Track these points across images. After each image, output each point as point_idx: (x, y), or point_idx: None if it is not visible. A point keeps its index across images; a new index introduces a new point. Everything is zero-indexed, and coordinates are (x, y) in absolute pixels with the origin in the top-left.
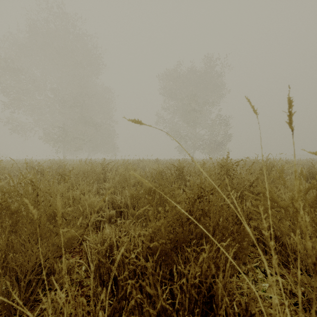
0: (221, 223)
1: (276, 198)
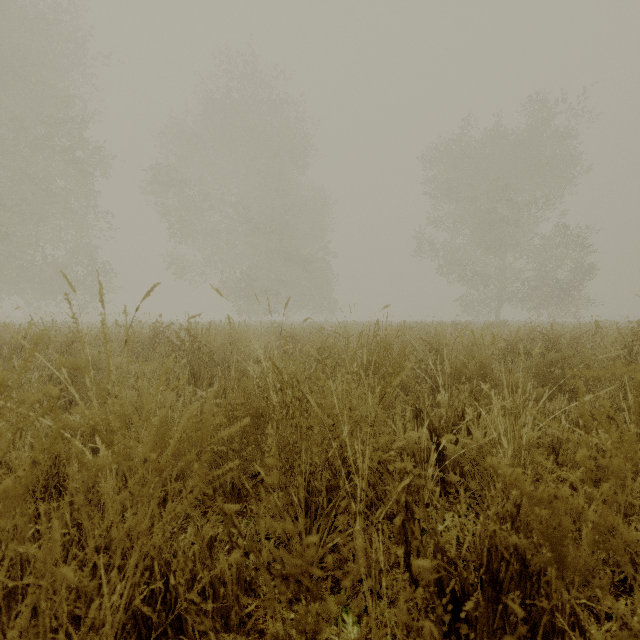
0: None
1: None
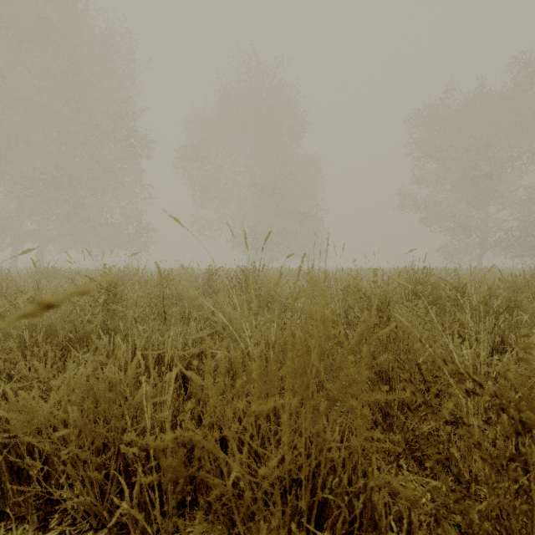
0: None
1: None
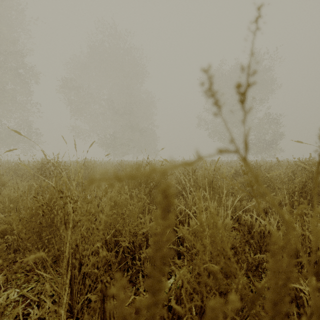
0: None
1: None
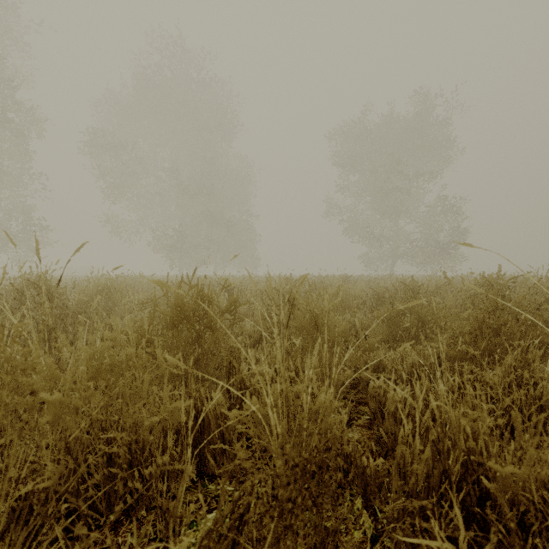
0: None
1: None
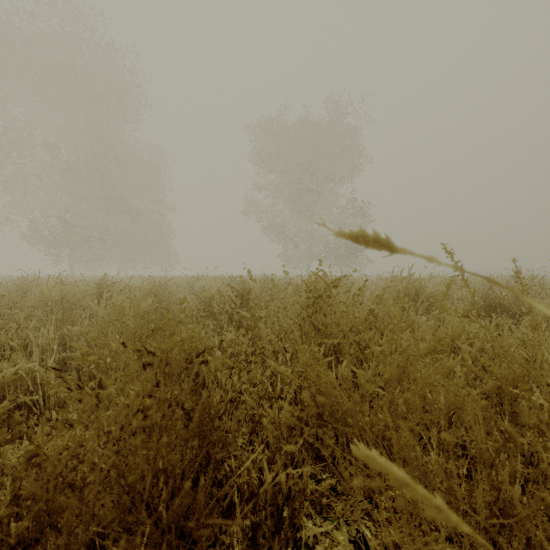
0: (231, 436)
1: (332, 381)
